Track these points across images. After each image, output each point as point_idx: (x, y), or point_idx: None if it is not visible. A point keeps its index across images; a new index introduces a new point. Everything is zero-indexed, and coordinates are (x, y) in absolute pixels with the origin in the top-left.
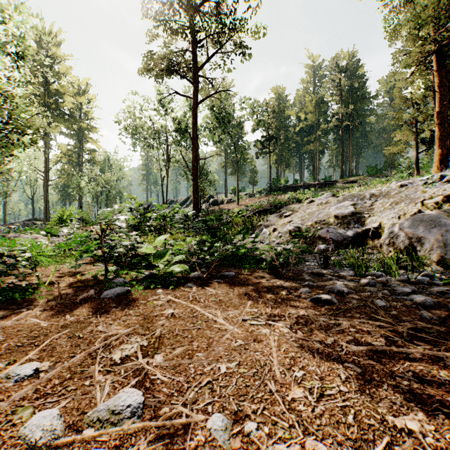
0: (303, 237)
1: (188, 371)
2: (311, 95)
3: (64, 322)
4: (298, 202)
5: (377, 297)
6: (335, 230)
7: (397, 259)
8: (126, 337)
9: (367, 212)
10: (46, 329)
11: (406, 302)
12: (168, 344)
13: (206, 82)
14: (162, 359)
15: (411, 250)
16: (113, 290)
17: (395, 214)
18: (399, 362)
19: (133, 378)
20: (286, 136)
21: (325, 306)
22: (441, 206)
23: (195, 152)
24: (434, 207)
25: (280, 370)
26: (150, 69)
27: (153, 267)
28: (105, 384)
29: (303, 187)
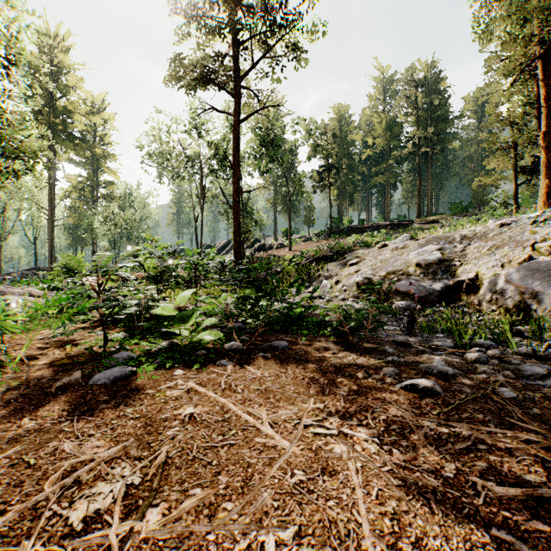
0: (375, 291)
1: None
2: (381, 116)
3: (16, 431)
4: (366, 246)
5: (500, 383)
6: (417, 282)
7: (511, 323)
8: (105, 467)
9: (458, 259)
10: None
11: (545, 392)
12: (176, 482)
13: (250, 96)
14: (158, 522)
15: (523, 309)
16: (109, 372)
17: (497, 262)
18: None
19: None
20: (350, 166)
21: (426, 400)
22: None
23: (237, 183)
24: (549, 252)
25: (376, 550)
26: (179, 78)
27: (172, 335)
28: None
29: (371, 228)
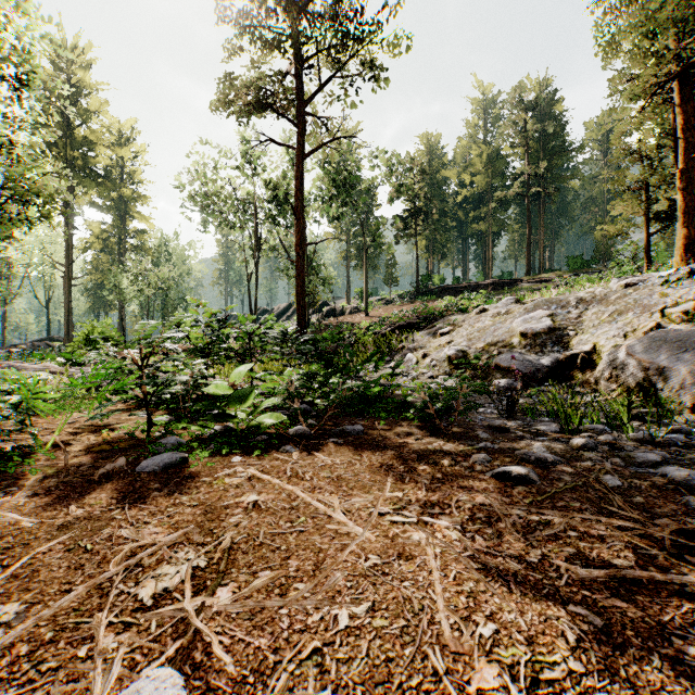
0: (471, 367)
1: (278, 624)
2: (481, 147)
3: (64, 519)
4: (461, 311)
5: (605, 471)
6: (521, 356)
7: (629, 404)
8: (168, 551)
9: (572, 328)
10: (29, 533)
11: (656, 480)
12: (244, 565)
13: (317, 124)
14: (229, 598)
15: (647, 389)
16: (158, 459)
17: (619, 331)
18: (670, 603)
19: (173, 641)
20: (442, 210)
21: (519, 488)
22: (694, 317)
23: (300, 233)
24: (681, 320)
25: (450, 622)
26: (229, 103)
27: (228, 418)
28: (113, 659)
29: (468, 289)
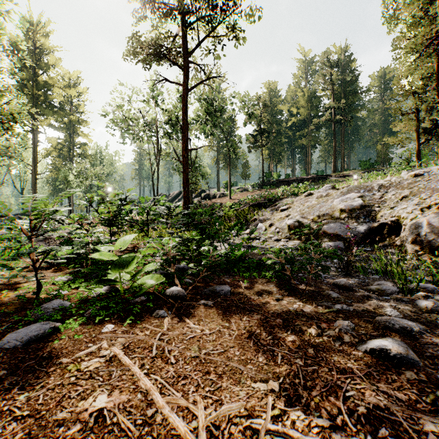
0: (305, 233)
1: None
2: (304, 90)
3: None
4: (293, 195)
5: None
6: (342, 225)
7: None
8: None
9: (378, 205)
10: None
11: None
12: None
13: (197, 69)
14: None
15: None
16: (23, 332)
17: (415, 207)
18: None
19: None
20: (278, 131)
21: (406, 374)
22: None
23: (186, 142)
24: None
25: None
26: (137, 52)
27: (110, 282)
28: None
29: (296, 181)
